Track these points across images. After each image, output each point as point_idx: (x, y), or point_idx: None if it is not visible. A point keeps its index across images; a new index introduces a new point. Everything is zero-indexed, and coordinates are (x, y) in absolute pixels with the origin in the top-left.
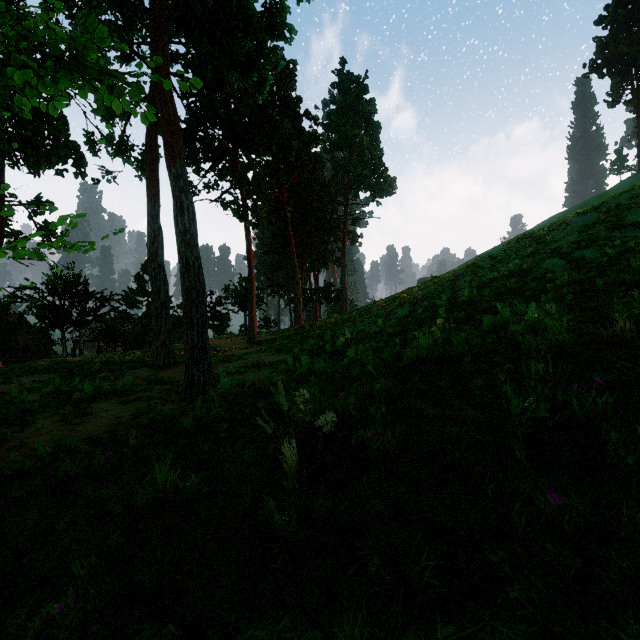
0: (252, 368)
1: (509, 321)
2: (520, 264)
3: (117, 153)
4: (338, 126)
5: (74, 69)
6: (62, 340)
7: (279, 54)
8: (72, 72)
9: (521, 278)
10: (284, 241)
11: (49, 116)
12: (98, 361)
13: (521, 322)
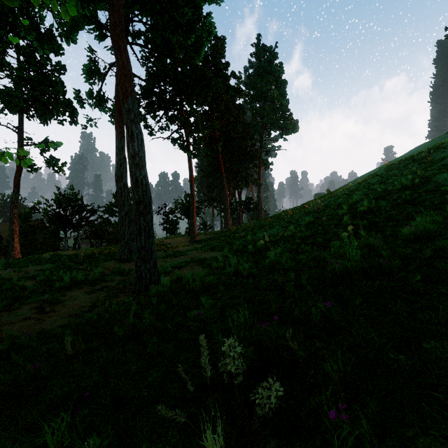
0: (191, 263)
1: (431, 230)
2: (412, 179)
3: (96, 105)
4: (255, 84)
5: None
6: (65, 238)
7: (212, 25)
8: None
9: (414, 191)
10: (216, 168)
11: (53, 82)
12: (81, 255)
13: None
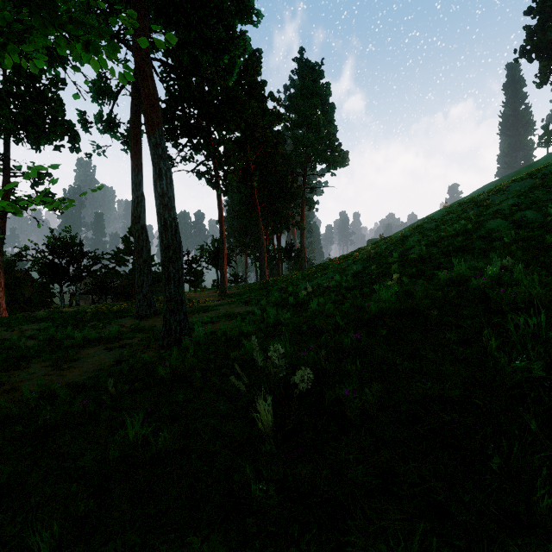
0: (223, 318)
1: (465, 275)
2: (465, 224)
3: (106, 130)
4: (298, 107)
5: (47, 21)
6: (60, 293)
7: (247, 41)
8: (45, 24)
9: (467, 237)
10: (251, 207)
11: (48, 99)
12: (89, 311)
13: (483, 276)
